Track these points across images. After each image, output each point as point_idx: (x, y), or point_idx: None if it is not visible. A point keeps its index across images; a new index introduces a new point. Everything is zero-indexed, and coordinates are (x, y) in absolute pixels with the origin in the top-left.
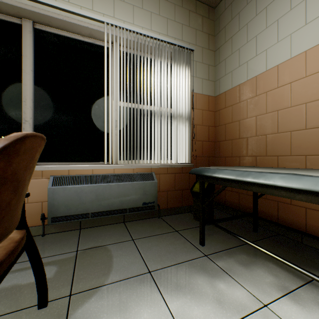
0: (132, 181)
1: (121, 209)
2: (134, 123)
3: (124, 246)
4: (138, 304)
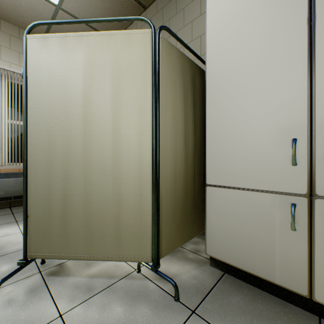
0: (17, 177)
1: (6, 197)
2: (21, 135)
3: (4, 216)
4: (3, 229)
